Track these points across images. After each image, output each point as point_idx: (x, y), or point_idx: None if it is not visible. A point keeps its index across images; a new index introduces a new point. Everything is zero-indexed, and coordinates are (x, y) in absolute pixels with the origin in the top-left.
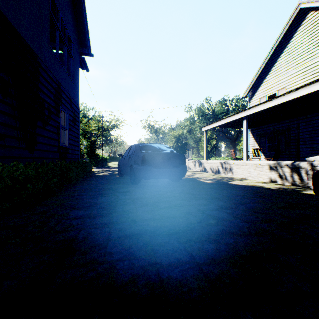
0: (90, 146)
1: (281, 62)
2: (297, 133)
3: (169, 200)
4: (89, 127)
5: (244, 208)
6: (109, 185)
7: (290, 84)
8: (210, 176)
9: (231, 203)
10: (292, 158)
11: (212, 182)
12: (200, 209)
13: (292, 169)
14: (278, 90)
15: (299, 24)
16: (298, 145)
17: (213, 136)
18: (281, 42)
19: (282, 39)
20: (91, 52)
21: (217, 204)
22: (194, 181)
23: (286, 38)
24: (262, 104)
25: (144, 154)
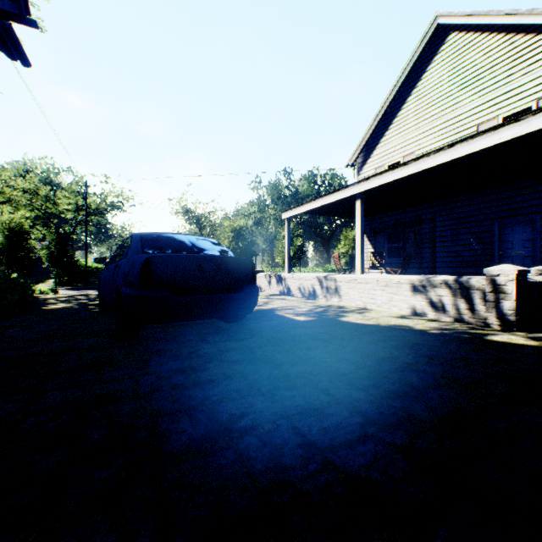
0: (57, 243)
1: (408, 110)
2: (432, 228)
3: (210, 398)
4: (56, 206)
5: (433, 415)
6: (53, 340)
7: (422, 148)
8: (301, 305)
9: (385, 394)
10: (426, 269)
11: (309, 318)
12: (312, 440)
13: (456, 291)
14: (404, 157)
15: (436, 50)
16: (434, 248)
17: (297, 232)
18: (409, 77)
19: (410, 73)
20: (30, 15)
21: (350, 401)
22: (272, 317)
23: (417, 72)
24: (390, 171)
25: (150, 259)
